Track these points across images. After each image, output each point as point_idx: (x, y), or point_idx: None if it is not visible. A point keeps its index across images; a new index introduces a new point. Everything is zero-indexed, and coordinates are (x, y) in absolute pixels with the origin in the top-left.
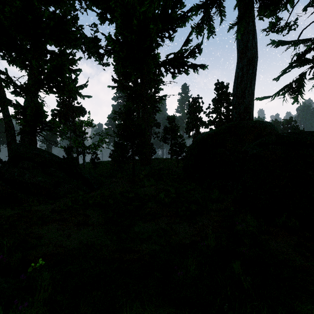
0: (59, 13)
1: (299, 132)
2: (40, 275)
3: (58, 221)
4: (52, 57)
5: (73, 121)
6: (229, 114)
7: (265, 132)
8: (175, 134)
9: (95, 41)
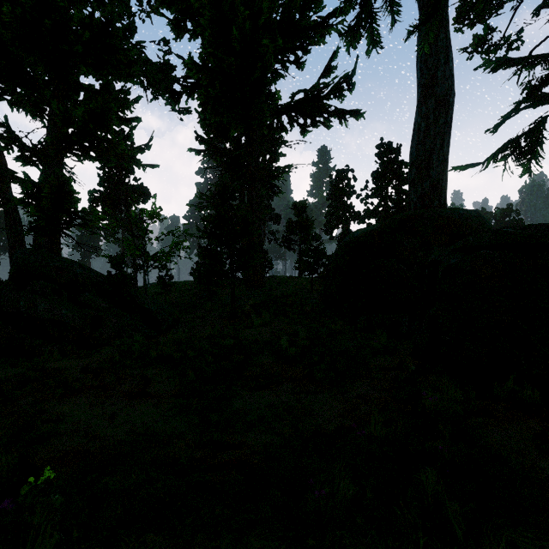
0: (99, 17)
1: (537, 226)
2: (46, 500)
3: (93, 388)
4: (89, 95)
5: (128, 212)
6: (402, 199)
7: (469, 228)
8: (307, 233)
9: (166, 69)
